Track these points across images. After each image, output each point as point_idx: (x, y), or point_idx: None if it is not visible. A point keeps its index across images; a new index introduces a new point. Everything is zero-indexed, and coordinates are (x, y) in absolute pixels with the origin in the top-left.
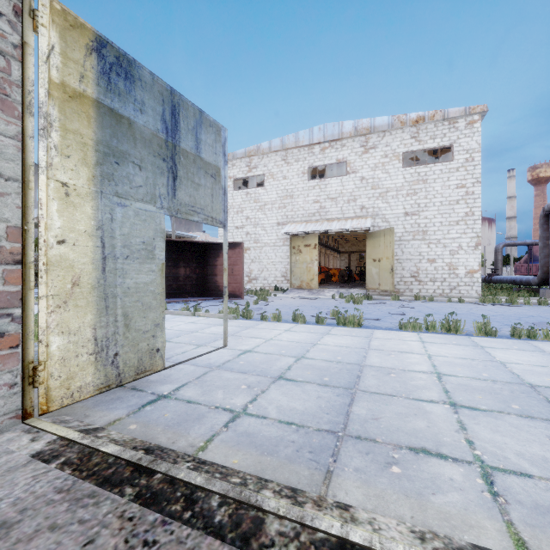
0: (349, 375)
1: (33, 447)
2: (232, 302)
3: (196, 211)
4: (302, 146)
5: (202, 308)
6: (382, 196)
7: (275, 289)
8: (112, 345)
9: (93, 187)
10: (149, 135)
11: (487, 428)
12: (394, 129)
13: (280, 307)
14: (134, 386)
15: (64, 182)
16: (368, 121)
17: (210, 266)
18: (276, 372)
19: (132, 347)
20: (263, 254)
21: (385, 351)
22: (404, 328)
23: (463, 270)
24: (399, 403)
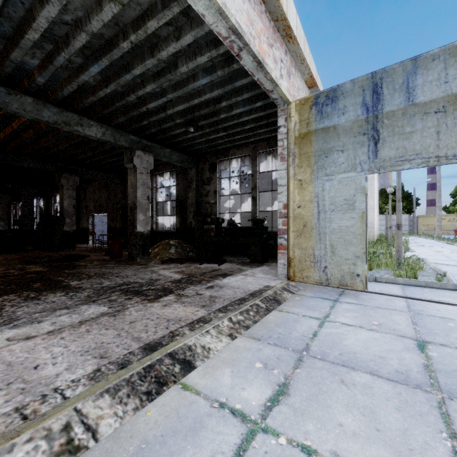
0: None
1: (272, 284)
2: None
3: (406, 160)
4: None
5: None
6: None
7: None
8: (323, 261)
9: (313, 176)
10: (349, 125)
11: None
12: None
13: None
14: (345, 293)
15: (300, 179)
16: None
17: None
18: (440, 340)
19: (336, 266)
20: None
21: None
22: None
23: None
24: (416, 428)
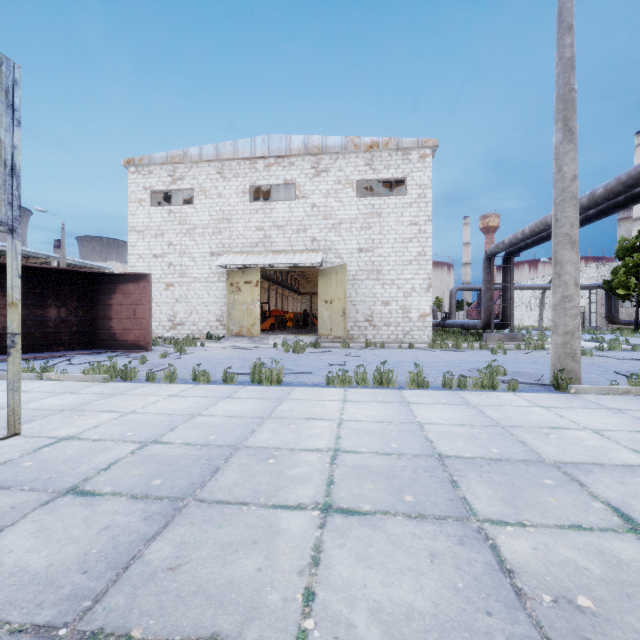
0: (201, 470)
1: None
2: (130, 355)
3: None
4: (243, 159)
5: (57, 368)
6: (335, 228)
7: (207, 337)
8: None
9: None
10: None
11: (353, 553)
12: (348, 152)
13: (196, 360)
14: None
15: None
16: (319, 139)
17: (102, 306)
18: (74, 478)
19: None
20: (192, 292)
21: (287, 420)
22: (332, 383)
23: (416, 313)
24: (243, 519)
